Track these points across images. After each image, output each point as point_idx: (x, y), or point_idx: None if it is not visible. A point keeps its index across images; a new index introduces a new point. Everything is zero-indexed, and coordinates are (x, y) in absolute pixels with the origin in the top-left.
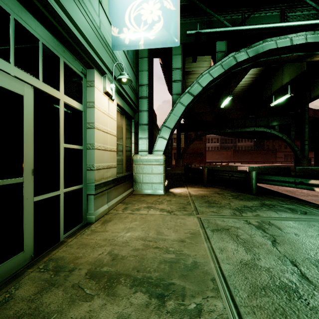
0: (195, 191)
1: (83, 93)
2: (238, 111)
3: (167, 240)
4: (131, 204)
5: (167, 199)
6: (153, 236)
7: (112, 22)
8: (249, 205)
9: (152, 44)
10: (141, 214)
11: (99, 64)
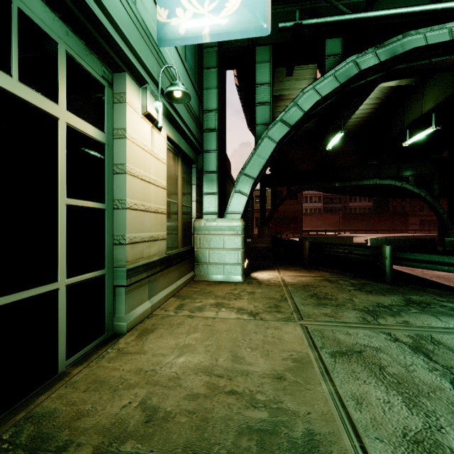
0: (291, 277)
1: (107, 114)
2: (350, 155)
3: (252, 375)
4: (190, 299)
5: (248, 290)
6: (226, 365)
7: None
8: (386, 303)
9: (224, 32)
10: (205, 318)
11: (135, 64)
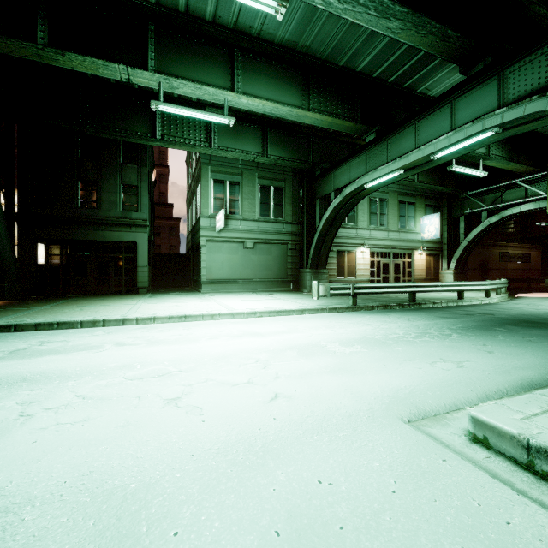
0: None
1: (412, 257)
2: None
3: None
4: None
5: None
6: None
7: (421, 232)
8: None
9: (432, 238)
10: None
11: (416, 248)
